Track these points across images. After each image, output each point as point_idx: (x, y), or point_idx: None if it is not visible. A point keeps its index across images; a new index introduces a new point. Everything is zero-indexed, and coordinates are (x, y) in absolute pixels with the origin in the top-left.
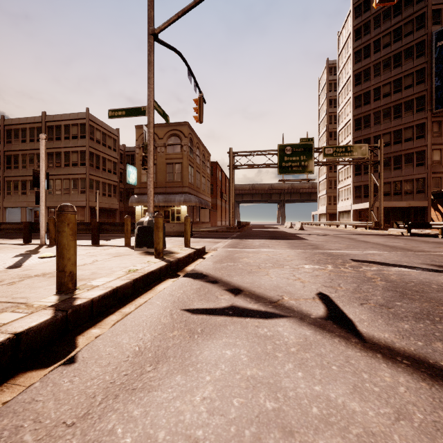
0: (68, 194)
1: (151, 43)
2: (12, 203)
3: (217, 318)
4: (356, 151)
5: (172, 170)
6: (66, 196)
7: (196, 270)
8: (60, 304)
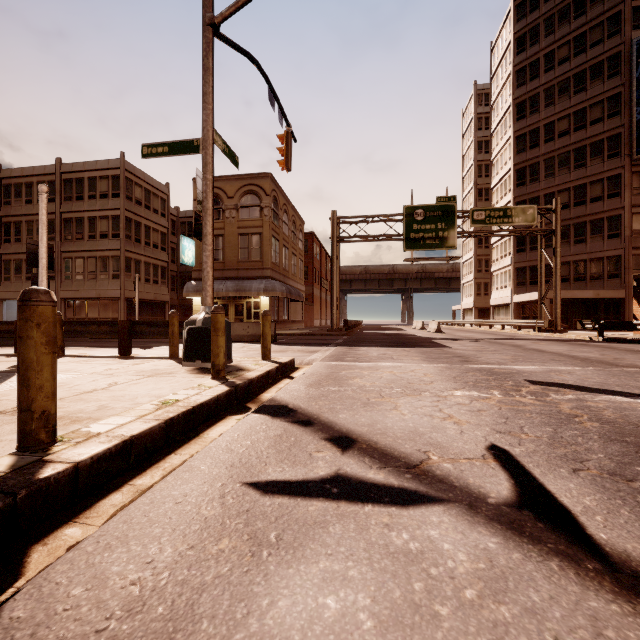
0: (95, 279)
1: (208, 39)
2: (12, 292)
3: (308, 503)
4: (519, 216)
5: (247, 244)
6: (92, 282)
7: (277, 400)
8: (10, 478)
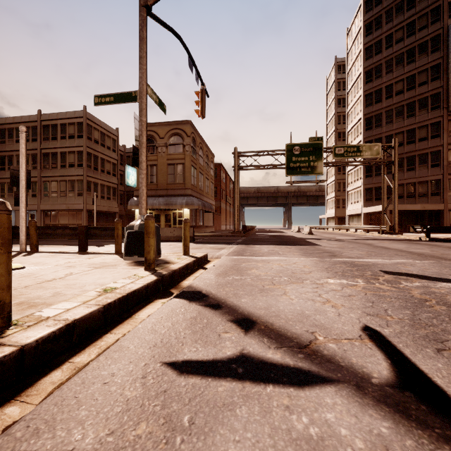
0: (65, 196)
1: (143, 17)
2: None
3: (218, 384)
4: (368, 151)
5: (174, 171)
6: (63, 198)
7: (193, 286)
8: None
